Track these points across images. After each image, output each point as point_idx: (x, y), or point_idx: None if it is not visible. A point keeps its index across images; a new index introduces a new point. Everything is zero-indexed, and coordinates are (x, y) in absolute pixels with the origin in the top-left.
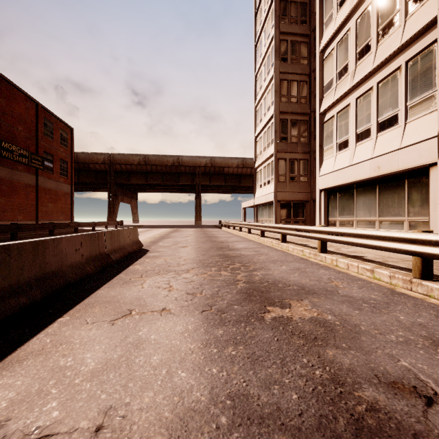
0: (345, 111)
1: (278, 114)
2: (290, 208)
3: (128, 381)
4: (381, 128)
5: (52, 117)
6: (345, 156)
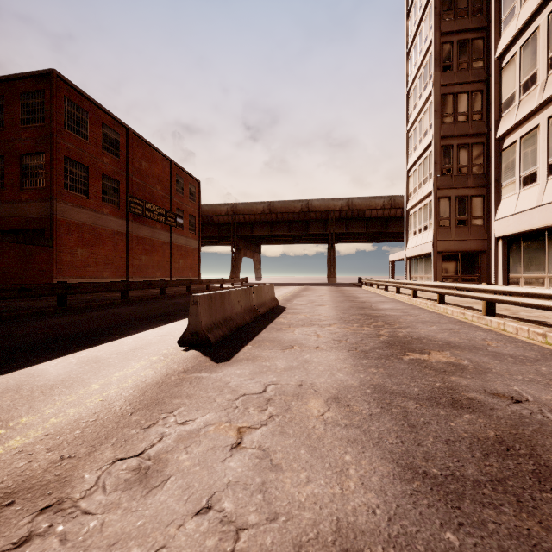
0: (532, 135)
1: (439, 140)
2: (456, 261)
3: (308, 373)
4: None
5: (183, 173)
6: (531, 194)
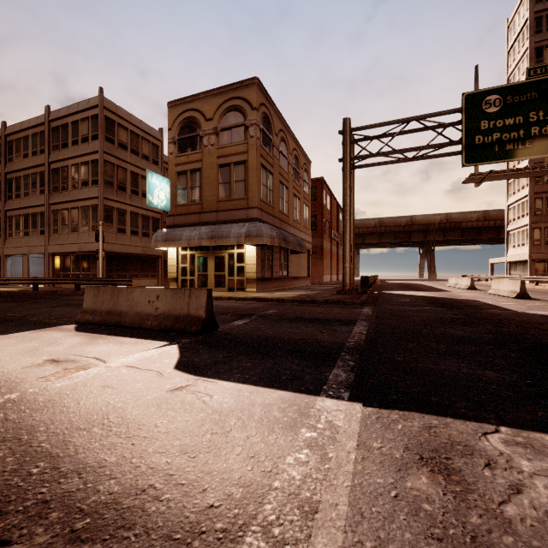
0: None
1: (533, 195)
2: (545, 265)
3: None
4: None
5: (339, 208)
6: None
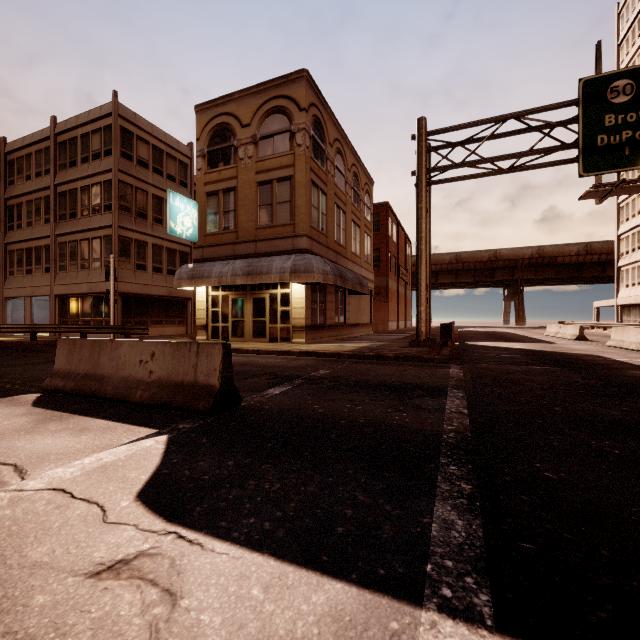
0: None
1: None
2: None
3: None
4: None
5: (407, 240)
6: None
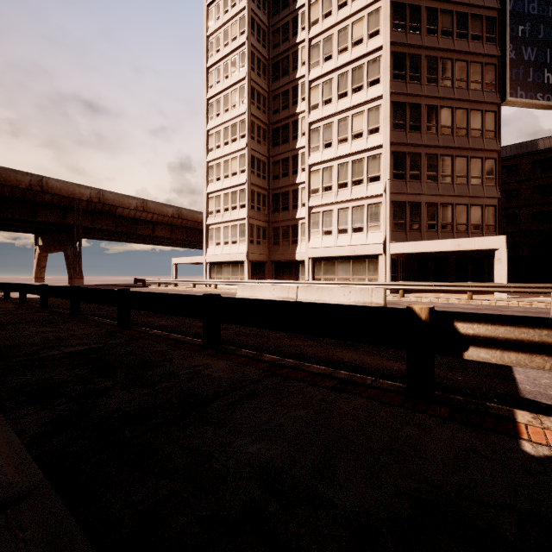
0: (330, 213)
1: (250, 184)
2: (256, 267)
3: None
4: (354, 231)
5: None
6: (330, 240)
